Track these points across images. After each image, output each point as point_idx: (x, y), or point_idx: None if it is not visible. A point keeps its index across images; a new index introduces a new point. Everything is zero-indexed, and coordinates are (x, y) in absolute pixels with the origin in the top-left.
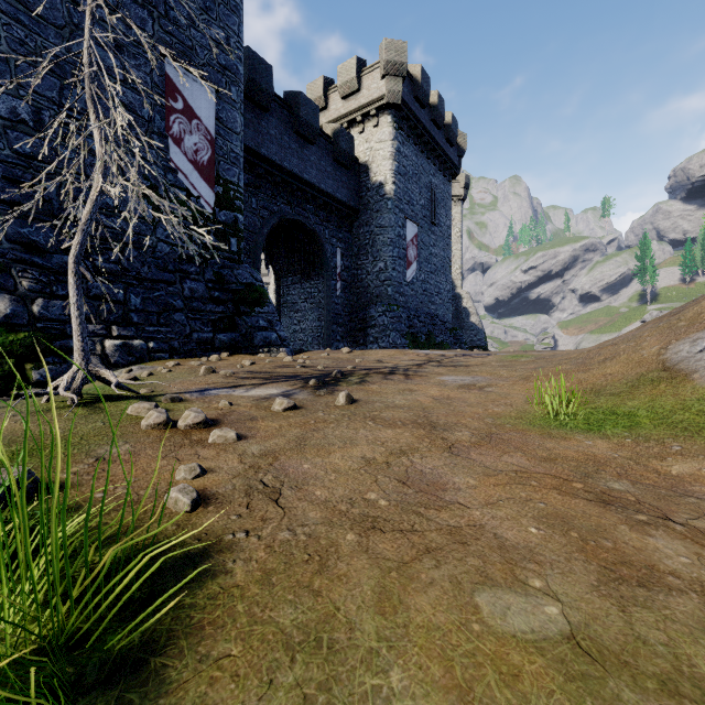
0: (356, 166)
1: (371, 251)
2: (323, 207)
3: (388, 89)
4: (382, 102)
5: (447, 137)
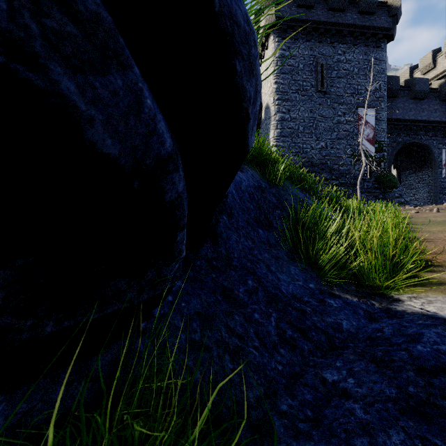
0: None
1: None
2: (431, 129)
3: None
4: None
5: None
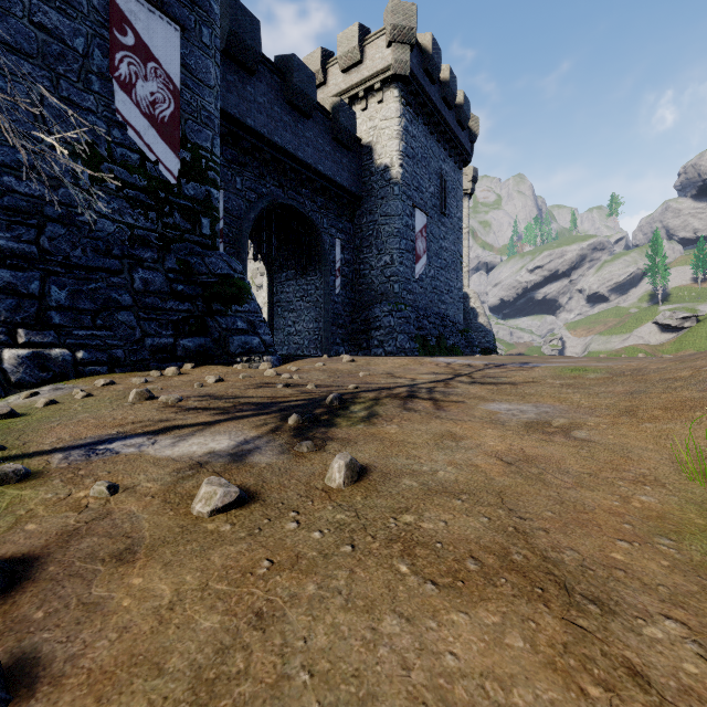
0: (358, 148)
1: (375, 243)
2: (320, 192)
3: (394, 58)
4: (388, 74)
5: (459, 118)
